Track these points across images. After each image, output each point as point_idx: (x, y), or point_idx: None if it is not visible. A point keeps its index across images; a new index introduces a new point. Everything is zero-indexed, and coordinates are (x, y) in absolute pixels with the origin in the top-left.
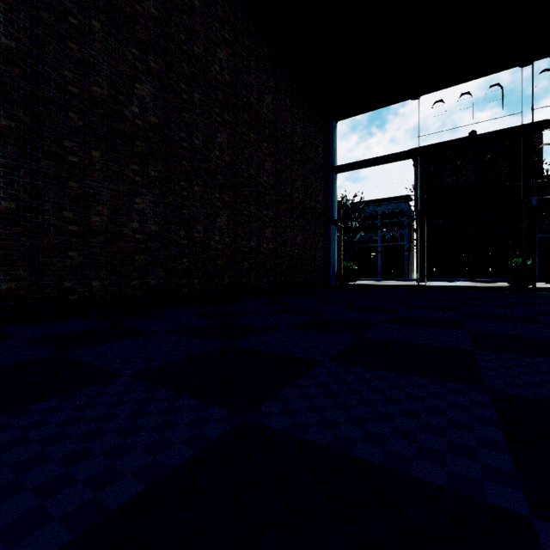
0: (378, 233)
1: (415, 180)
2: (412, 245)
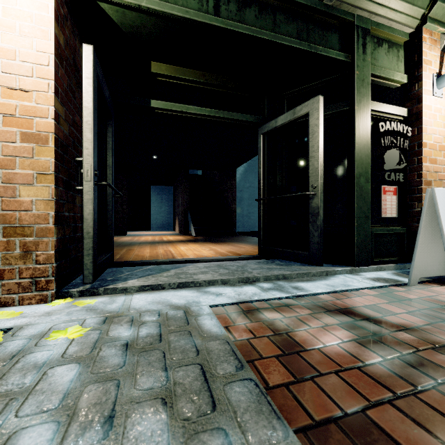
0: None
1: None
2: None
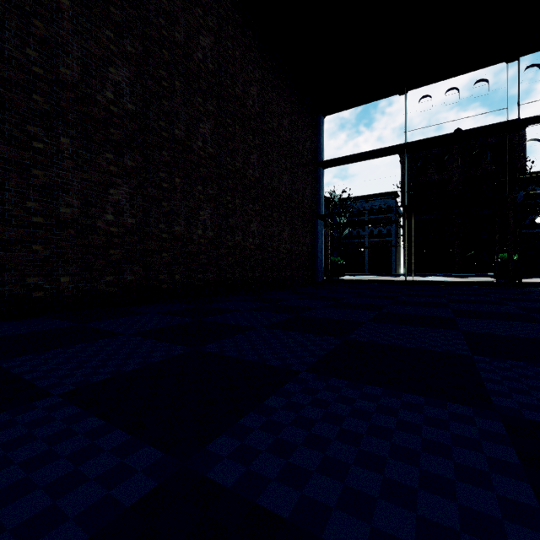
0: (366, 228)
1: (402, 176)
2: (399, 240)
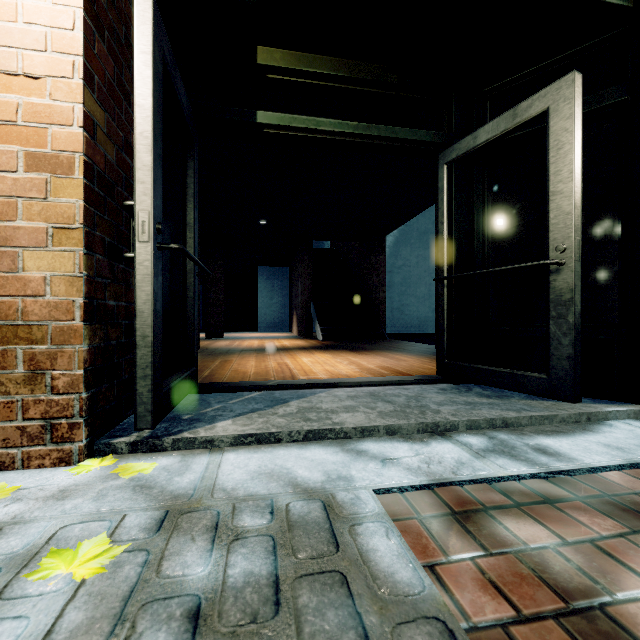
0: None
1: None
2: None
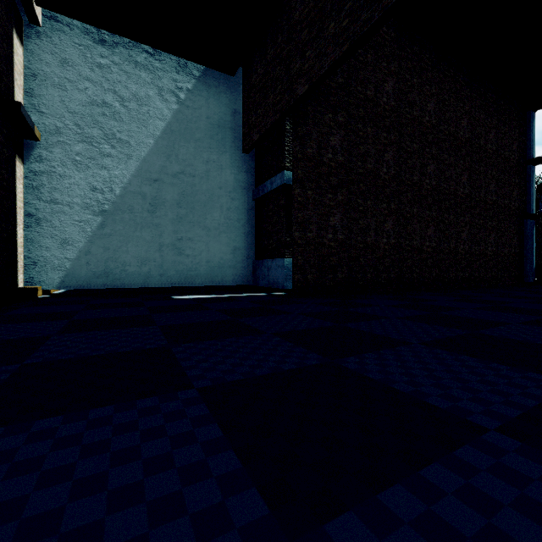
0: None
1: None
2: None
